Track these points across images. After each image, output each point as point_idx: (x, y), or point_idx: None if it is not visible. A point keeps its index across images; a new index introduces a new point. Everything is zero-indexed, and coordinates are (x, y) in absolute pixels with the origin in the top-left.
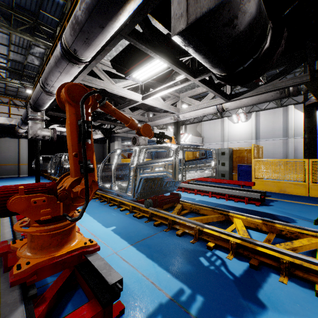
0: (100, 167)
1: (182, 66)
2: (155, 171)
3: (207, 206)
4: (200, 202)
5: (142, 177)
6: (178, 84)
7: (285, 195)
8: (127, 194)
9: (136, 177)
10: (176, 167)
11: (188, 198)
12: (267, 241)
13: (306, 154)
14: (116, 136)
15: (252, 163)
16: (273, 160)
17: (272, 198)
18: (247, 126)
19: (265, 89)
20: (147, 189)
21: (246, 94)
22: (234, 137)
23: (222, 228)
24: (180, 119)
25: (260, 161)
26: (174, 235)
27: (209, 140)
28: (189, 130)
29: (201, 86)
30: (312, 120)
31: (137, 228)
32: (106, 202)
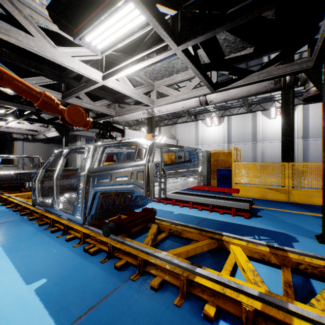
0: (39, 174)
1: (159, 19)
2: (116, 182)
3: (193, 226)
4: (180, 217)
5: (97, 191)
6: (152, 56)
7: (267, 201)
8: (74, 216)
9: (88, 191)
10: (150, 175)
11: (164, 211)
12: (288, 287)
13: (284, 157)
14: (79, 135)
15: (232, 167)
16: (254, 163)
17: (257, 207)
18: (220, 130)
19: (258, 77)
20: (107, 207)
21: (235, 83)
22: (207, 140)
23: (217, 262)
24: (155, 114)
25: (241, 164)
26: (147, 289)
27: (183, 143)
28: (163, 133)
29: (185, 61)
30: (290, 122)
31: (85, 278)
32: (48, 226)
